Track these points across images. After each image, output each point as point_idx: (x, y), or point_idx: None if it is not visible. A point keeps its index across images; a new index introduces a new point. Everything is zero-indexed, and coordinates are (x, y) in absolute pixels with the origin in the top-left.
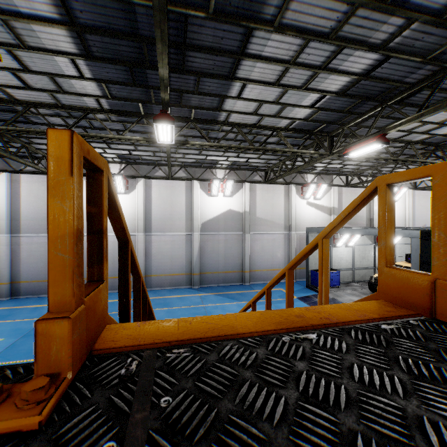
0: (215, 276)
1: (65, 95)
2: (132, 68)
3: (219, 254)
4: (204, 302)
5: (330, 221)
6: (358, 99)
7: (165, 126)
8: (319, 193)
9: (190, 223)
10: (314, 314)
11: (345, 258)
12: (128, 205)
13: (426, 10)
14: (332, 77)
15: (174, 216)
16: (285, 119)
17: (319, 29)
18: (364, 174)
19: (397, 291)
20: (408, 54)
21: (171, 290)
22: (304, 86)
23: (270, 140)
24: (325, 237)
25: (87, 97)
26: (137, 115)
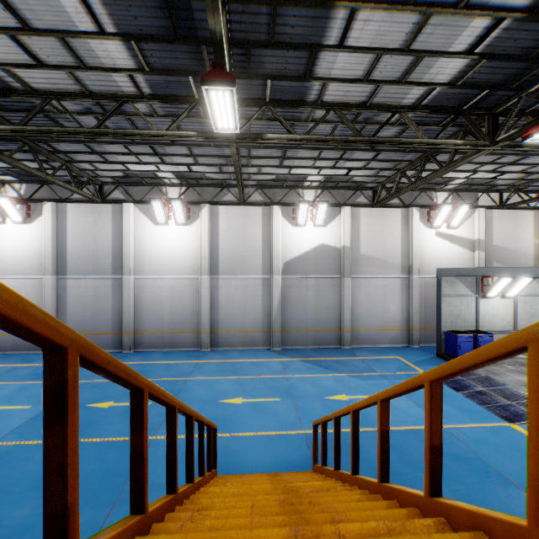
0: (302, 335)
1: (89, 74)
2: (169, 2)
3: (308, 305)
4: (286, 370)
5: (473, 260)
6: None
7: (220, 92)
8: (456, 219)
9: (268, 263)
10: None
11: (500, 315)
12: (190, 240)
13: None
14: None
15: (248, 253)
16: (416, 85)
17: None
18: (530, 189)
19: None
20: None
21: (243, 352)
22: (463, 2)
23: (386, 134)
24: None
25: (117, 73)
26: (188, 100)
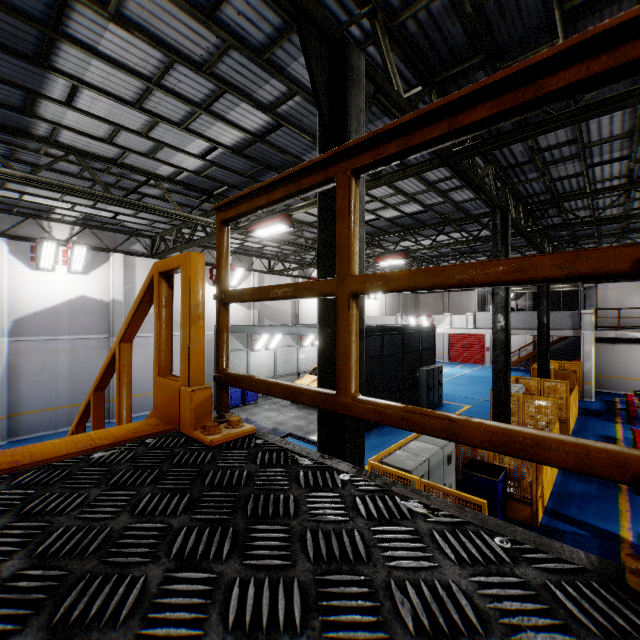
0: (49, 417)
1: None
2: None
3: (59, 375)
4: None
5: (250, 317)
6: (259, 165)
7: None
8: (235, 279)
9: None
10: (1, 460)
11: (265, 365)
12: None
13: (305, 86)
14: (220, 126)
15: None
16: (165, 164)
17: (186, 51)
18: (290, 260)
19: (164, 405)
20: (299, 129)
21: None
22: (183, 125)
23: (150, 192)
24: (124, 341)
25: None
26: None
